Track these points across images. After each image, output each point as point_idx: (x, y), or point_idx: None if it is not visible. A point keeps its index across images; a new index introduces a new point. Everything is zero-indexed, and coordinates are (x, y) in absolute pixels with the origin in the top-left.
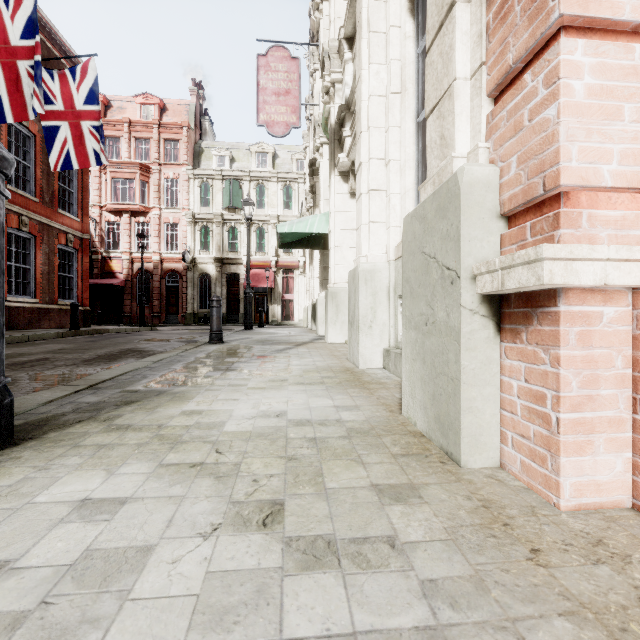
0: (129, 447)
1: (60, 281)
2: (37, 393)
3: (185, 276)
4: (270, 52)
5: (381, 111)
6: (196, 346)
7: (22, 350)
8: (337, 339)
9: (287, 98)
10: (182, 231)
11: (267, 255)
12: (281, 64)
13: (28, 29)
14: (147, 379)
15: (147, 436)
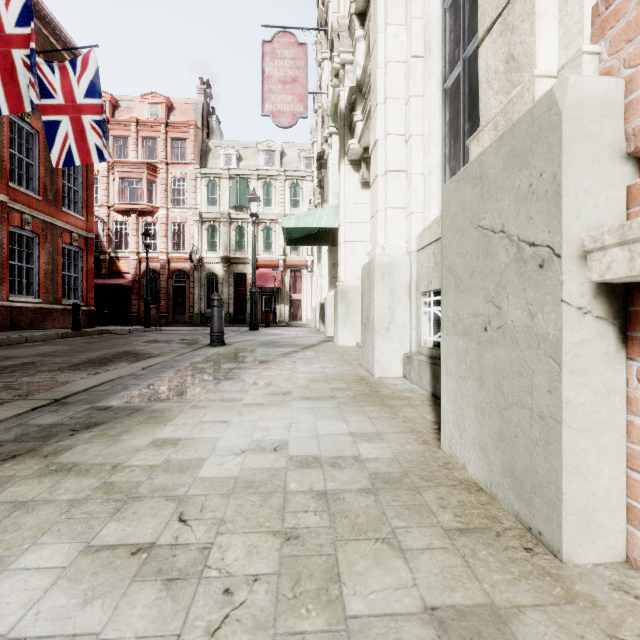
0: (56, 507)
1: (64, 281)
2: None
3: (192, 276)
4: (276, 38)
5: (400, 79)
6: (195, 349)
7: (12, 352)
8: (347, 341)
9: (294, 86)
10: (189, 231)
11: (274, 254)
12: (287, 51)
13: (23, 16)
14: (127, 391)
15: (91, 485)
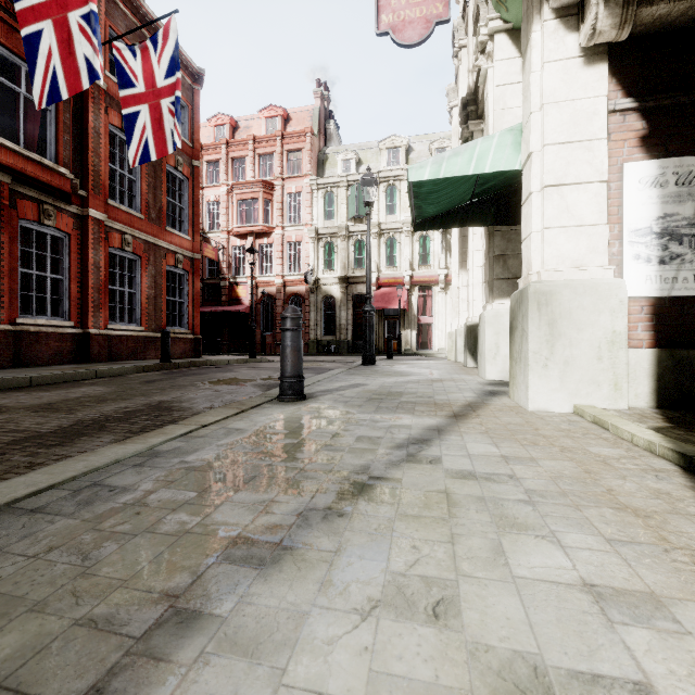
0: None
1: (169, 307)
2: None
3: (308, 299)
4: None
5: None
6: (240, 410)
7: (25, 399)
8: (551, 402)
9: None
10: (305, 250)
11: (399, 270)
12: None
13: None
14: None
15: None
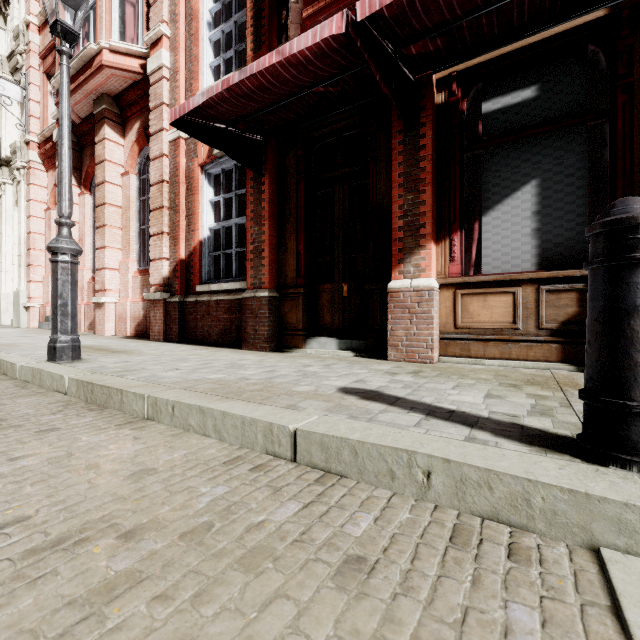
0: None
1: None
2: None
3: None
4: None
5: (11, 248)
6: None
7: None
8: None
9: None
10: None
11: None
12: None
13: None
14: None
15: None
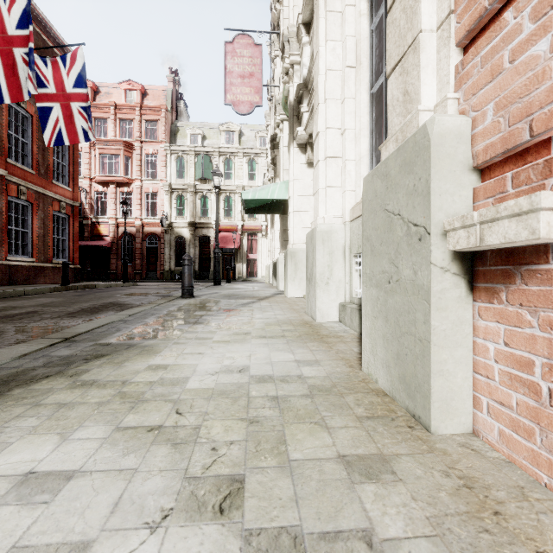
0: (89, 406)
1: (54, 243)
2: (14, 346)
3: (163, 238)
4: (236, 39)
5: (337, 84)
6: (169, 300)
7: (16, 303)
8: (296, 294)
9: (251, 80)
10: (160, 199)
11: (234, 220)
12: (246, 50)
13: (23, 20)
14: (120, 332)
15: (109, 393)
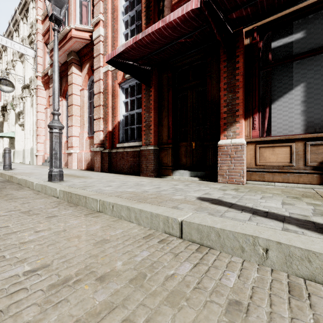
0: None
1: None
2: None
3: None
4: None
5: (29, 127)
6: None
7: None
8: (18, 162)
9: None
10: None
11: None
12: None
13: None
14: None
15: None
